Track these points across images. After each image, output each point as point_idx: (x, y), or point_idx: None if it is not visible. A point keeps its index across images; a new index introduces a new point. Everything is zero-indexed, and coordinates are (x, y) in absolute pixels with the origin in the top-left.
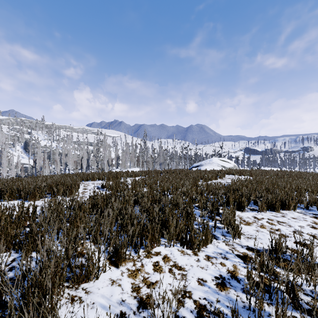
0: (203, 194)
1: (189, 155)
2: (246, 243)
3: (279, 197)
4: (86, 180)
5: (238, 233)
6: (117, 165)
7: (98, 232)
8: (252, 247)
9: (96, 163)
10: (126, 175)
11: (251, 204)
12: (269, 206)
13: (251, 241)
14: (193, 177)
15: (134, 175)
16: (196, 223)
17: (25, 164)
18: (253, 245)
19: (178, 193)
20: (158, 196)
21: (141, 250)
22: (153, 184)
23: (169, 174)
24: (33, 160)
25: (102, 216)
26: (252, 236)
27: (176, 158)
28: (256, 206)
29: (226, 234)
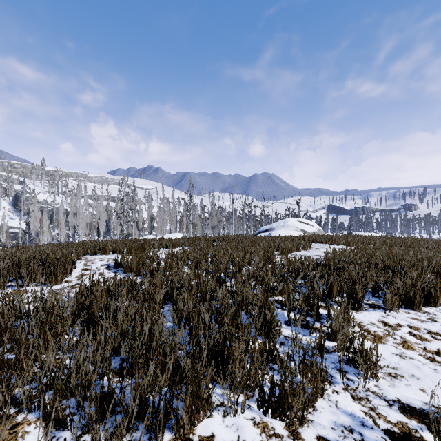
0: (288, 278)
1: (253, 215)
2: (393, 391)
3: (419, 284)
4: (92, 254)
5: (372, 366)
6: (150, 229)
7: (57, 396)
8: (409, 403)
9: (119, 226)
10: (160, 245)
11: (369, 296)
12: (402, 301)
13: (400, 384)
14: (263, 248)
15: (172, 244)
16: (281, 339)
17: (14, 228)
18: (409, 398)
19: (244, 278)
20: (208, 284)
21: (167, 434)
22: (202, 260)
23: (226, 243)
24: (25, 222)
25: (81, 343)
26: (397, 370)
27: (235, 219)
28: (376, 299)
29: (346, 368)
